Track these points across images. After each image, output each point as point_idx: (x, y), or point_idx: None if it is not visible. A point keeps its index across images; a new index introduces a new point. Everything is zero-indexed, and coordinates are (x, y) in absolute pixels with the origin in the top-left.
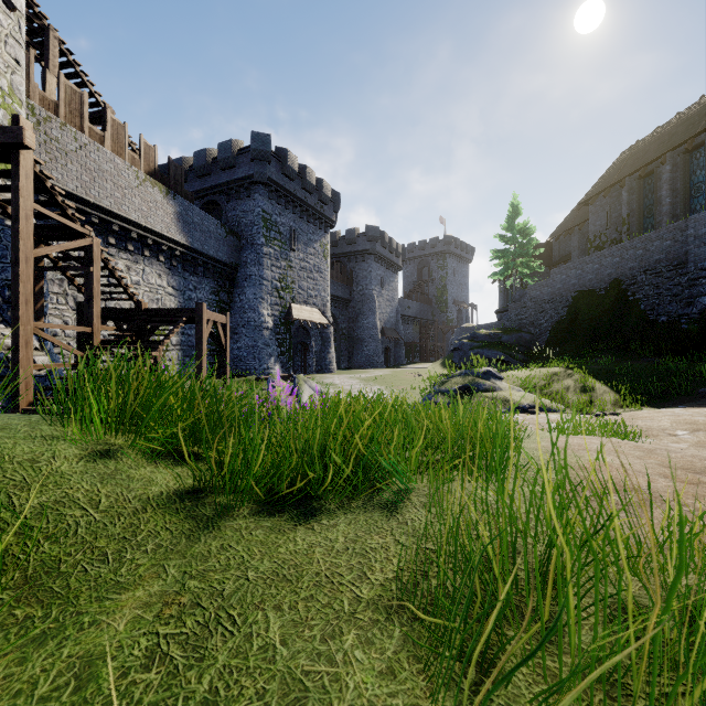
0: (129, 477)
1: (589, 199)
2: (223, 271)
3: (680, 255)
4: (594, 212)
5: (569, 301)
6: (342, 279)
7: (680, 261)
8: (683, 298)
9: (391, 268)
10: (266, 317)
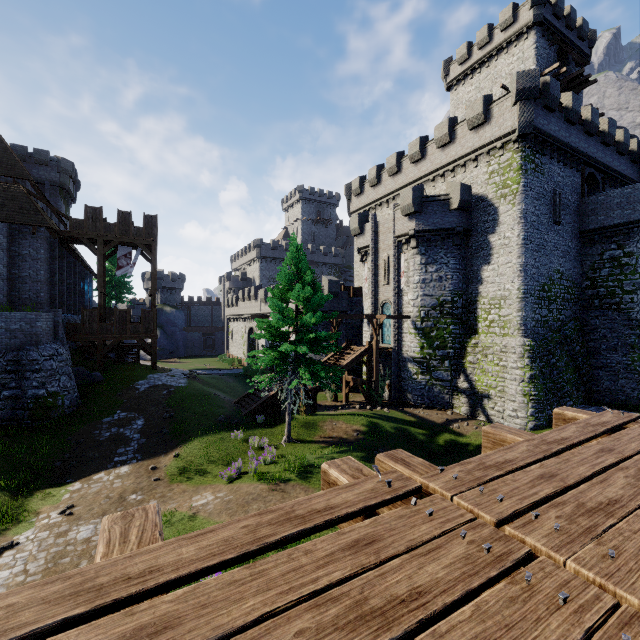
0: None
1: None
2: None
3: None
4: None
5: None
6: None
7: None
8: None
9: None
10: None
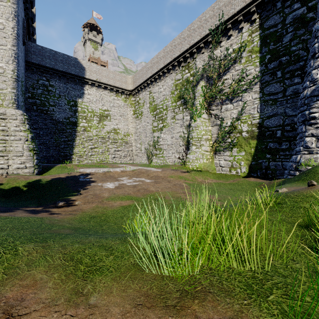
0: None
1: None
2: None
3: None
4: None
5: None
6: None
7: None
8: None
9: None
10: None
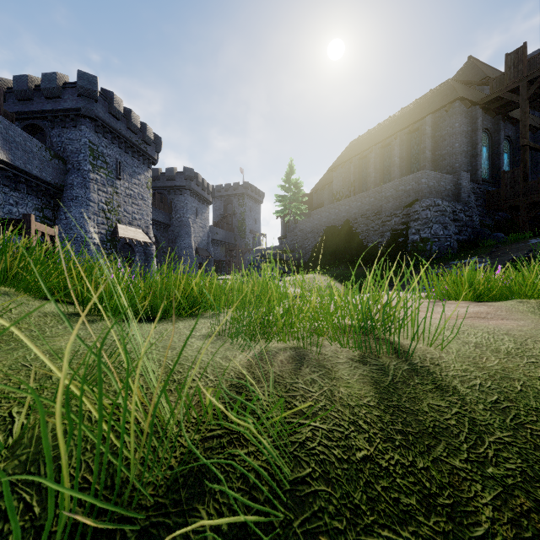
0: (24, 303)
1: (334, 168)
2: (47, 190)
3: (378, 207)
4: (336, 177)
5: (322, 232)
6: (163, 207)
7: (378, 211)
8: (379, 232)
9: (203, 202)
10: (93, 234)
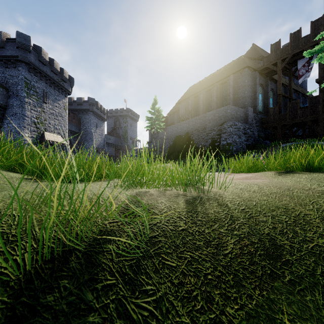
0: None
1: (180, 102)
2: None
3: (204, 125)
4: (181, 107)
5: (173, 139)
6: (75, 122)
7: (204, 127)
8: (205, 139)
9: (101, 119)
10: (27, 137)
